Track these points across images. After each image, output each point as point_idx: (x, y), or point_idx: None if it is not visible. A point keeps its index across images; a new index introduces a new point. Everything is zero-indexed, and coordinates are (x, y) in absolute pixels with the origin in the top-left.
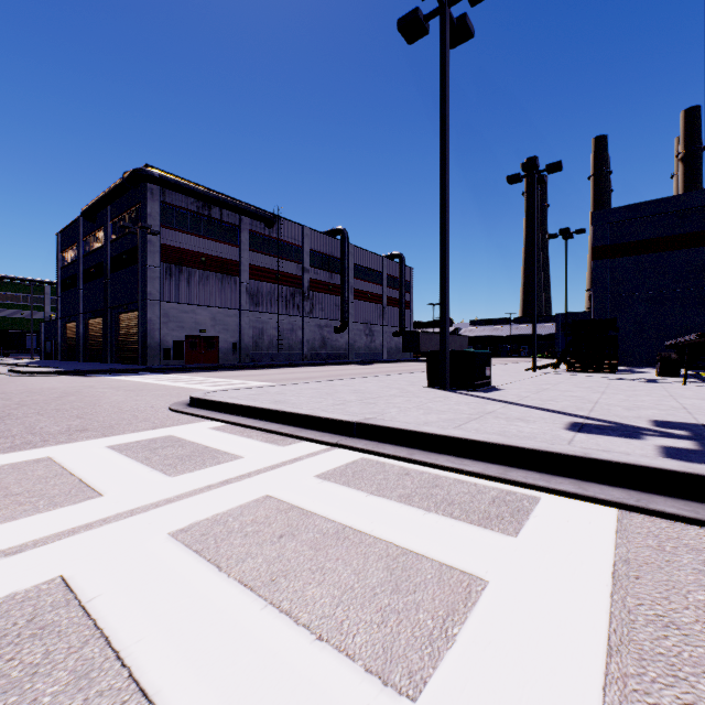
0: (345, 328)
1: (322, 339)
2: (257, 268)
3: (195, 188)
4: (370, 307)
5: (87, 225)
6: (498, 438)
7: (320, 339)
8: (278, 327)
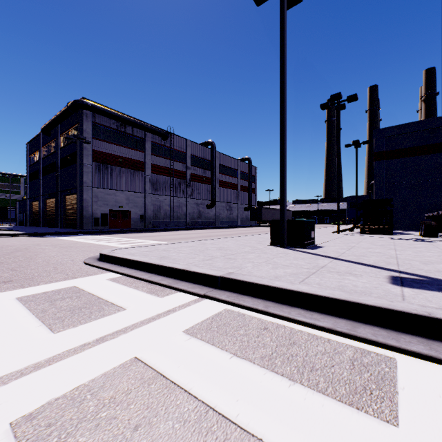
0: (213, 205)
1: (198, 212)
2: (156, 166)
3: (115, 113)
4: (230, 192)
5: (45, 138)
6: (341, 294)
7: (197, 212)
8: (170, 204)
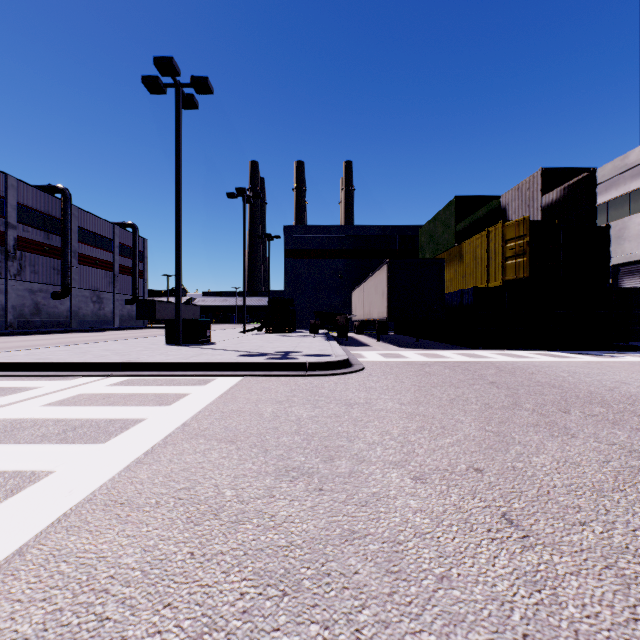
0: (67, 294)
1: (35, 305)
2: None
3: None
4: (99, 274)
5: None
6: (204, 360)
7: (31, 305)
8: None
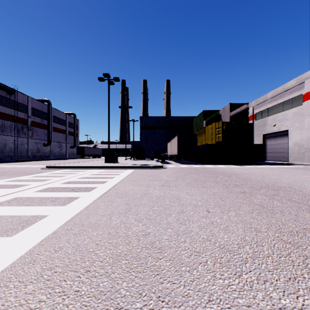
0: (50, 144)
1: (37, 149)
2: (2, 113)
3: None
4: (60, 135)
5: None
6: (124, 165)
7: (36, 149)
8: (14, 143)
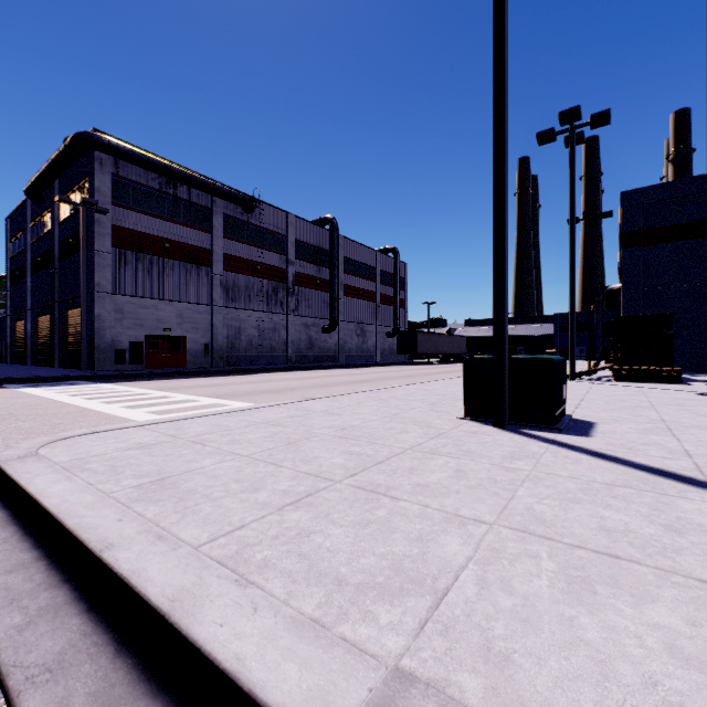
0: (334, 328)
1: (308, 340)
2: (233, 258)
3: (155, 160)
4: (362, 305)
5: (35, 207)
6: None
7: (306, 340)
8: (258, 326)
